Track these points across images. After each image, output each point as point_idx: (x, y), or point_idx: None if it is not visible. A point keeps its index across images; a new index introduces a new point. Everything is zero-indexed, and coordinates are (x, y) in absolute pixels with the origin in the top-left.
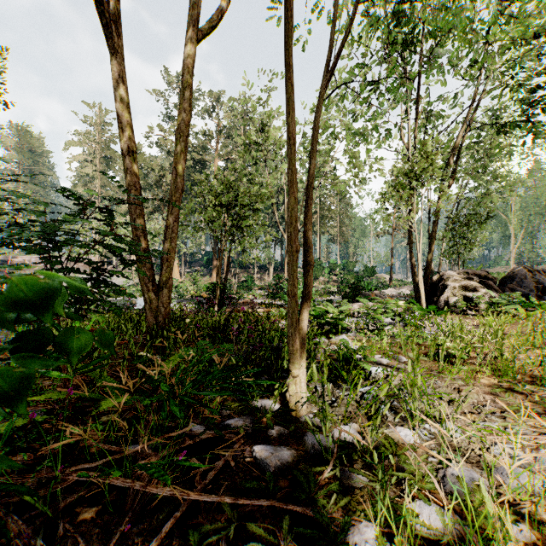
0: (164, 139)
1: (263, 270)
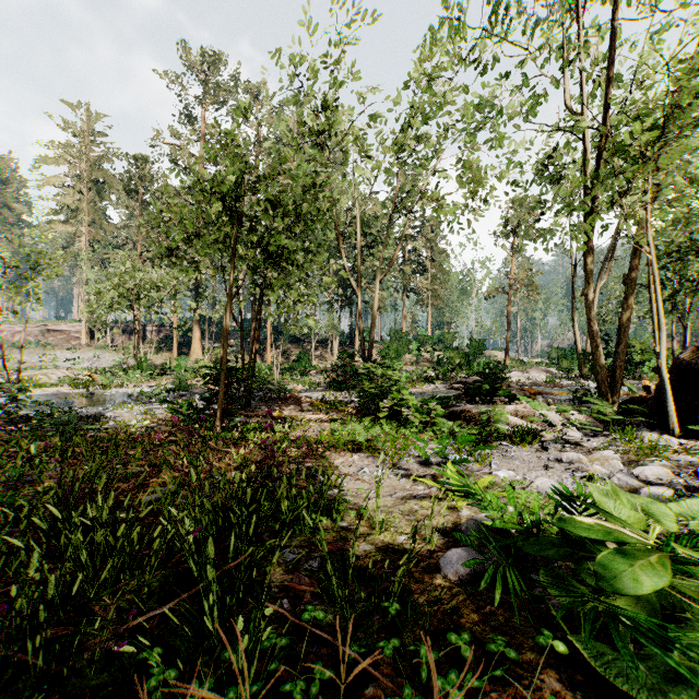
0: (176, 150)
1: (324, 344)
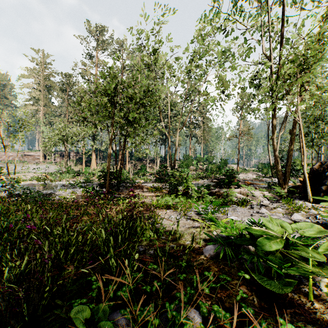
0: (84, 71)
1: (152, 161)
